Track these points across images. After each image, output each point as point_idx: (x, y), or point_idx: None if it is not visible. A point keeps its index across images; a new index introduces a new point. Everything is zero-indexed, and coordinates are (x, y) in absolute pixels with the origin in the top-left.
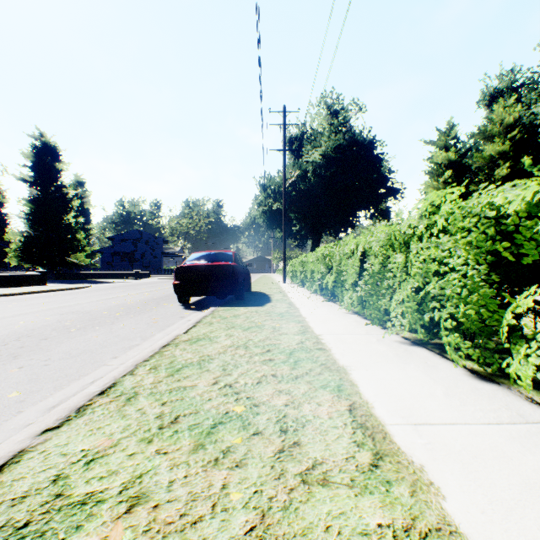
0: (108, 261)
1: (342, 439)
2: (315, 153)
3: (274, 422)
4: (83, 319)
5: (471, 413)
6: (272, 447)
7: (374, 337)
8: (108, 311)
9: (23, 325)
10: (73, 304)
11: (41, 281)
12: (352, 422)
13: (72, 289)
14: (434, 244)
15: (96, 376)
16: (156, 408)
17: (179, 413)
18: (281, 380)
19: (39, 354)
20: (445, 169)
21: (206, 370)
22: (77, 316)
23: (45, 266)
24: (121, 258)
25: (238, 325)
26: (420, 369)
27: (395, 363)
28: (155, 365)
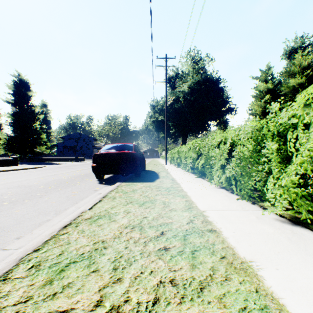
0: (60, 151)
1: None
2: (184, 86)
3: None
4: (21, 192)
5: None
6: None
7: (252, 214)
8: (44, 185)
9: None
10: (24, 179)
11: (14, 163)
12: None
13: (32, 168)
14: None
15: None
16: None
17: None
18: (183, 296)
19: None
20: (265, 94)
21: (93, 271)
22: (18, 190)
23: (21, 154)
24: (69, 149)
25: (135, 200)
26: None
27: (298, 254)
28: (40, 260)
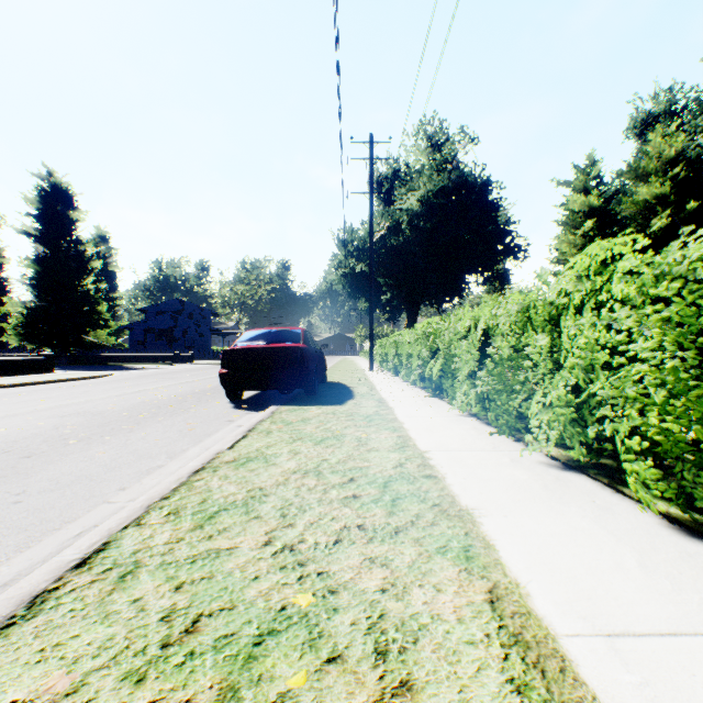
0: (139, 341)
1: (488, 673)
2: (412, 197)
3: (364, 630)
4: (91, 424)
5: (697, 607)
6: (363, 696)
7: (505, 456)
8: (128, 412)
9: (3, 433)
10: (83, 400)
11: (47, 367)
12: (499, 630)
13: (87, 379)
14: (605, 319)
15: (87, 524)
16: (164, 598)
17: (201, 608)
18: (372, 538)
19: (10, 483)
20: (584, 218)
21: (255, 517)
22: (83, 420)
23: (54, 347)
24: (157, 336)
25: (307, 435)
26: (588, 514)
27: (546, 502)
28: (177, 507)
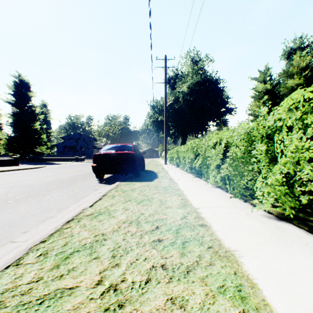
0: (61, 151)
1: None
2: (184, 86)
3: None
4: (24, 191)
5: None
6: None
7: (242, 211)
8: (46, 185)
9: None
10: (26, 179)
11: (15, 163)
12: None
13: (33, 168)
14: (311, 132)
15: None
16: None
17: None
18: (172, 277)
19: None
20: (263, 94)
21: (95, 258)
22: (21, 189)
23: (21, 154)
24: (69, 149)
25: (133, 198)
26: (308, 254)
27: (278, 245)
28: (47, 249)
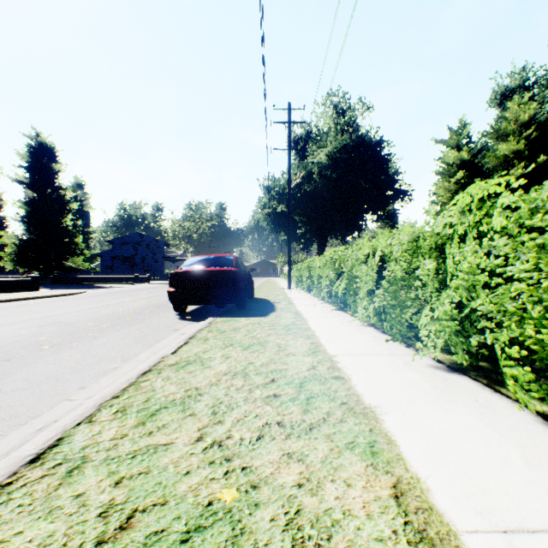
0: (108, 266)
1: None
2: (321, 153)
3: (282, 527)
4: (63, 332)
5: None
6: None
7: (400, 360)
8: (94, 322)
9: None
10: (59, 313)
11: (34, 286)
12: (405, 527)
13: (65, 295)
14: (485, 247)
15: (48, 419)
16: (104, 493)
17: (136, 503)
18: (290, 434)
19: None
20: (457, 169)
21: (190, 415)
22: (57, 329)
23: (41, 270)
24: (122, 262)
25: (237, 341)
26: (473, 411)
27: (437, 401)
28: (125, 405)
